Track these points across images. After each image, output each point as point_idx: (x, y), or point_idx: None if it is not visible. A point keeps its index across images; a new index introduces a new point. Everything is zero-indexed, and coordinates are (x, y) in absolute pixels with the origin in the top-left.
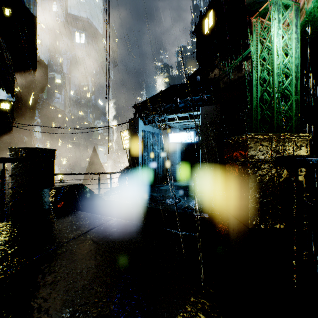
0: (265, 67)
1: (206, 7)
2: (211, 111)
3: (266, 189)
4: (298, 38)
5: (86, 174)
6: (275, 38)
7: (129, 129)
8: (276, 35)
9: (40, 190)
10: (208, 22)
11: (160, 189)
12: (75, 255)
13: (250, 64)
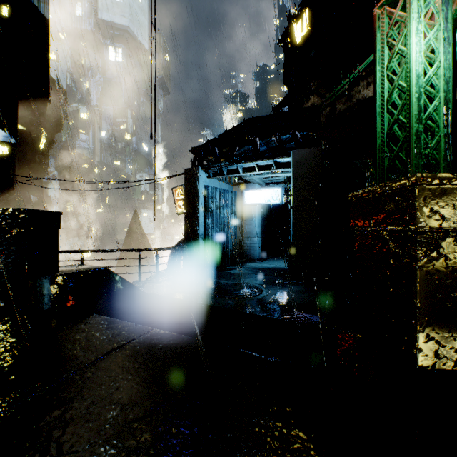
0: (395, 84)
1: (299, 5)
2: (308, 156)
3: (452, 288)
4: (449, 37)
5: (120, 251)
6: (413, 37)
7: (185, 184)
8: (415, 32)
9: (32, 279)
10: (302, 26)
11: (231, 273)
12: (69, 412)
13: (365, 87)
